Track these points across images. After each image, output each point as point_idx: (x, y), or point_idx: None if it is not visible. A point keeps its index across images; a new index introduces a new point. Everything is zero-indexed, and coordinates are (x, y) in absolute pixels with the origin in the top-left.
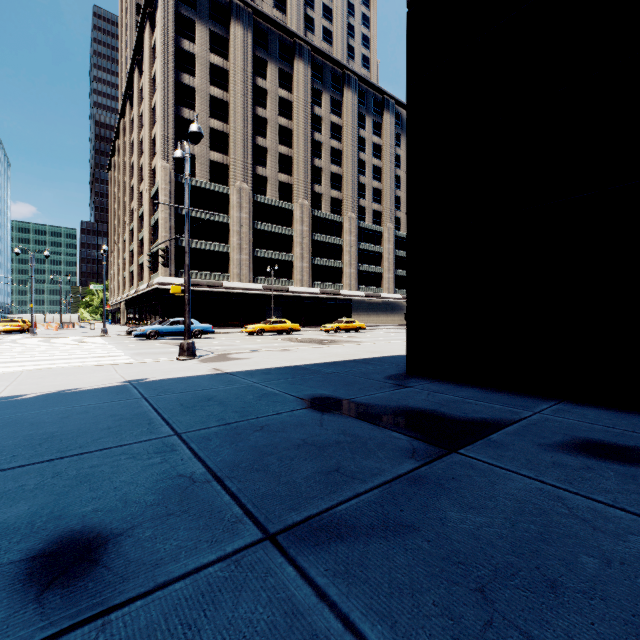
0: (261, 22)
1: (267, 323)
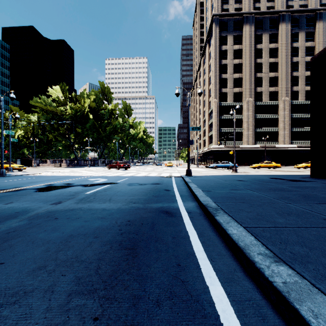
0: (259, 17)
1: (262, 163)
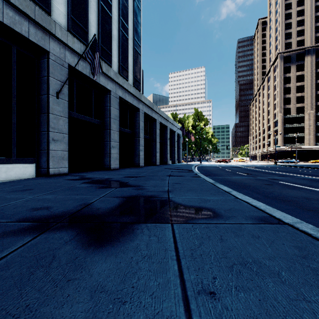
0: None
1: (318, 160)
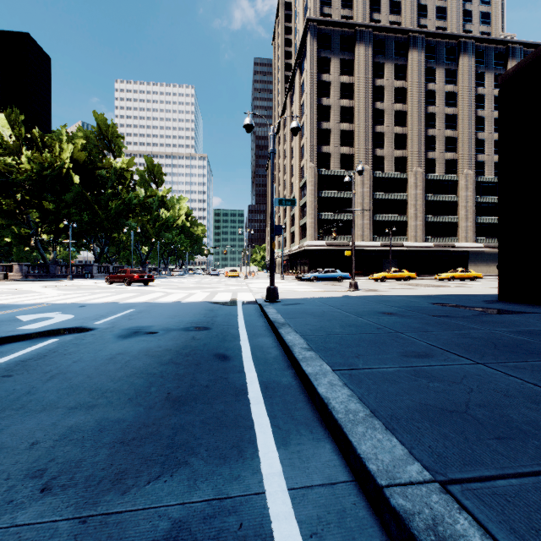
0: (379, 34)
1: (388, 272)
